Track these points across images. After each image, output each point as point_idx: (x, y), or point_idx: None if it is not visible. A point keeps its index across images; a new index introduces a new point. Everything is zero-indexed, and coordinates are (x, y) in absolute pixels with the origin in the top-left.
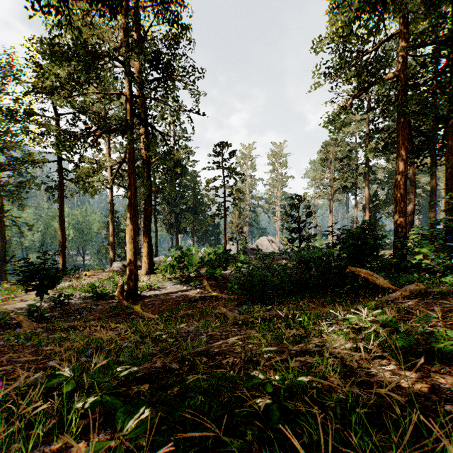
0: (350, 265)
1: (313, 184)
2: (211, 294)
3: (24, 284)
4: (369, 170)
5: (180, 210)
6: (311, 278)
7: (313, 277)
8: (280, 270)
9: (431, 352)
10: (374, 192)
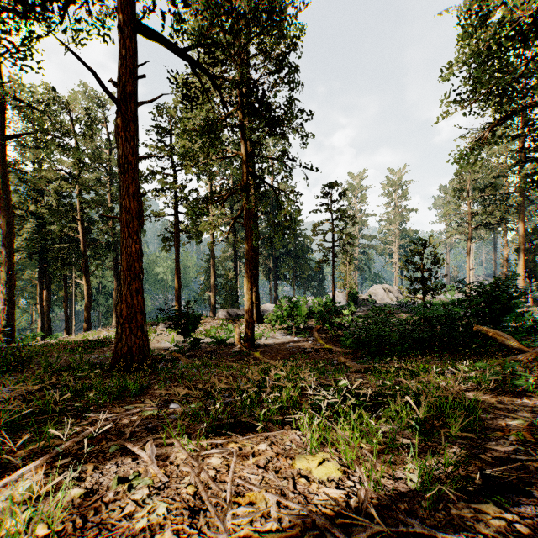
0: (478, 323)
1: (443, 220)
2: (324, 347)
3: (176, 328)
4: (525, 199)
5: (279, 254)
6: (435, 336)
7: (436, 335)
8: (399, 325)
9: (517, 391)
10: (533, 229)
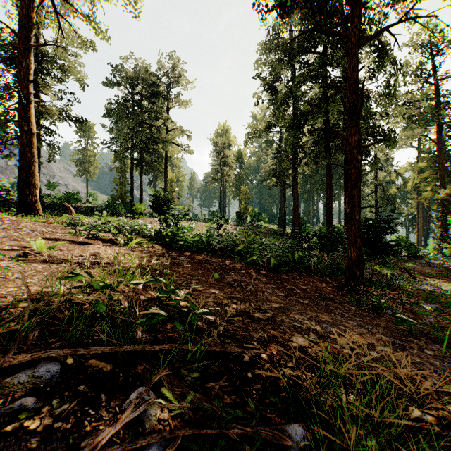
0: None
1: None
2: None
3: None
4: None
5: None
6: None
7: None
8: None
9: None
10: None
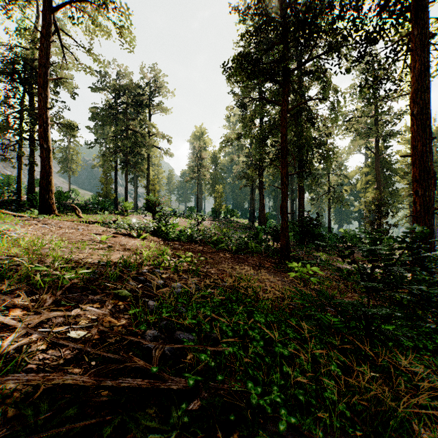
0: None
1: None
2: None
3: None
4: None
5: None
6: None
7: None
8: None
9: None
10: None
